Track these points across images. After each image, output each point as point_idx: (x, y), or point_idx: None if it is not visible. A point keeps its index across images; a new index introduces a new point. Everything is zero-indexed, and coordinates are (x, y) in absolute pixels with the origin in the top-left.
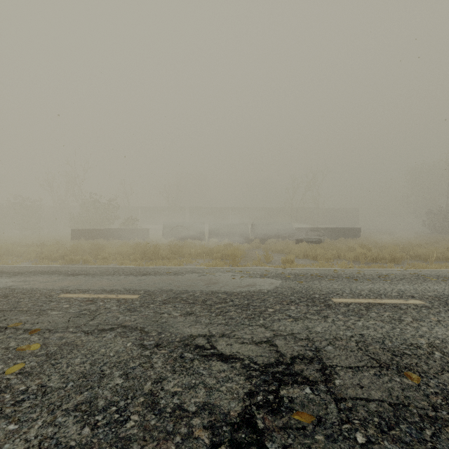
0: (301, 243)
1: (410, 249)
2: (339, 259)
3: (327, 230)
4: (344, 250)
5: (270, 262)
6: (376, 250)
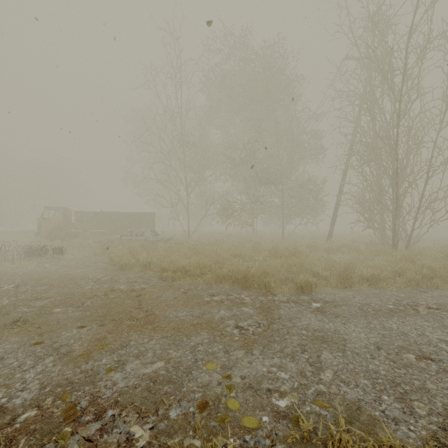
0: None
1: None
2: None
3: None
4: None
5: None
6: None
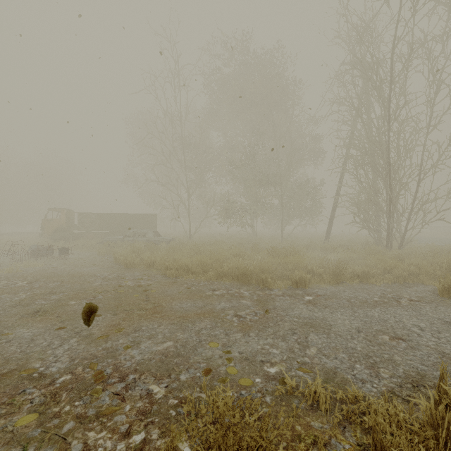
0: None
1: None
2: None
3: None
4: None
5: None
6: None
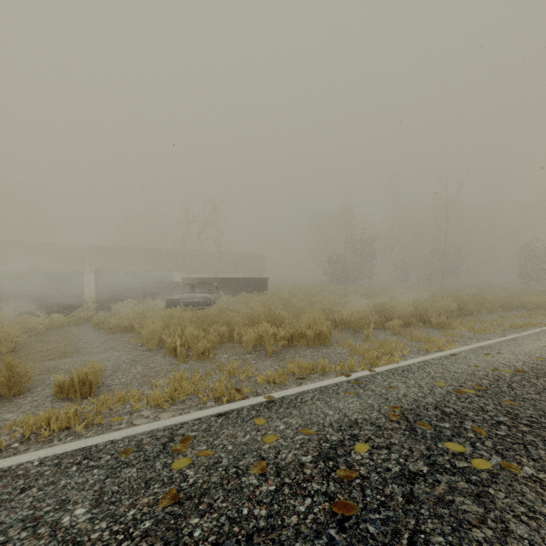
0: (169, 309)
1: (333, 312)
2: (231, 342)
3: (227, 281)
4: (241, 323)
5: (23, 394)
6: (289, 317)
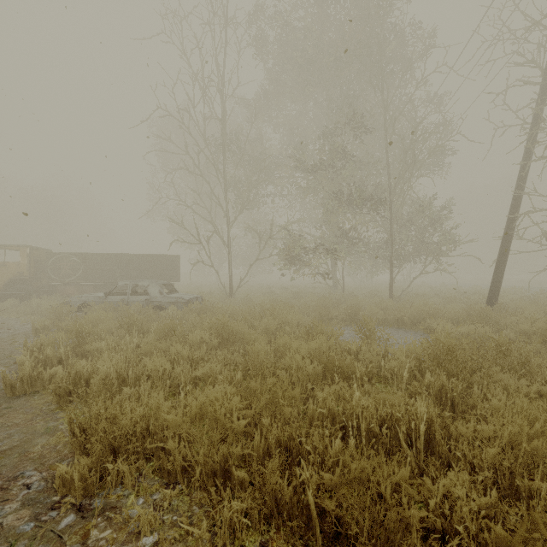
0: None
1: None
2: None
3: None
4: None
5: None
6: None
